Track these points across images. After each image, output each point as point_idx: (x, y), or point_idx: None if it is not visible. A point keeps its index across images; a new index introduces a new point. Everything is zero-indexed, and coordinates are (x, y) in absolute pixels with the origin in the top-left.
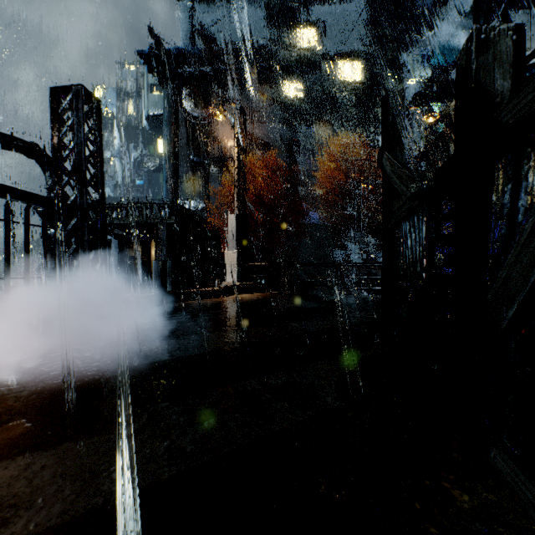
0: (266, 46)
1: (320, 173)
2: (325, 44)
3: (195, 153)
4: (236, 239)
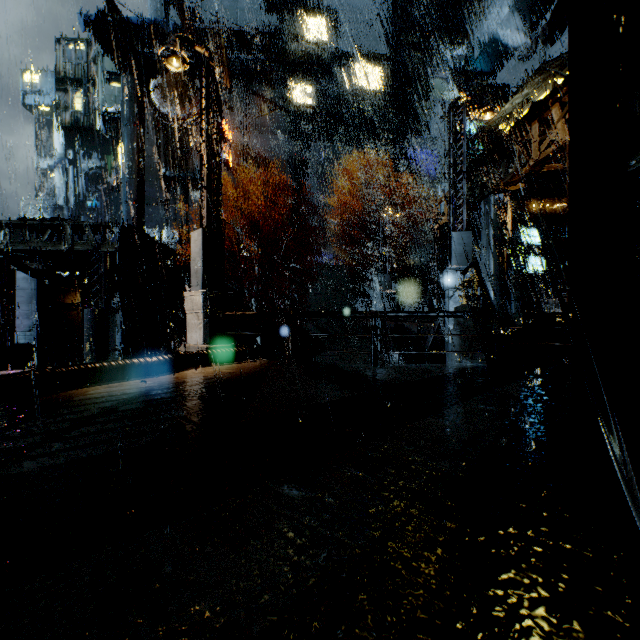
0: (265, 32)
1: (334, 202)
2: (340, 40)
3: (168, 165)
4: (202, 272)
